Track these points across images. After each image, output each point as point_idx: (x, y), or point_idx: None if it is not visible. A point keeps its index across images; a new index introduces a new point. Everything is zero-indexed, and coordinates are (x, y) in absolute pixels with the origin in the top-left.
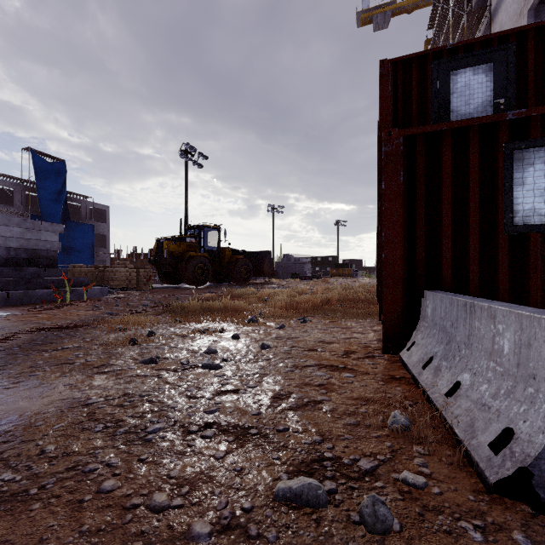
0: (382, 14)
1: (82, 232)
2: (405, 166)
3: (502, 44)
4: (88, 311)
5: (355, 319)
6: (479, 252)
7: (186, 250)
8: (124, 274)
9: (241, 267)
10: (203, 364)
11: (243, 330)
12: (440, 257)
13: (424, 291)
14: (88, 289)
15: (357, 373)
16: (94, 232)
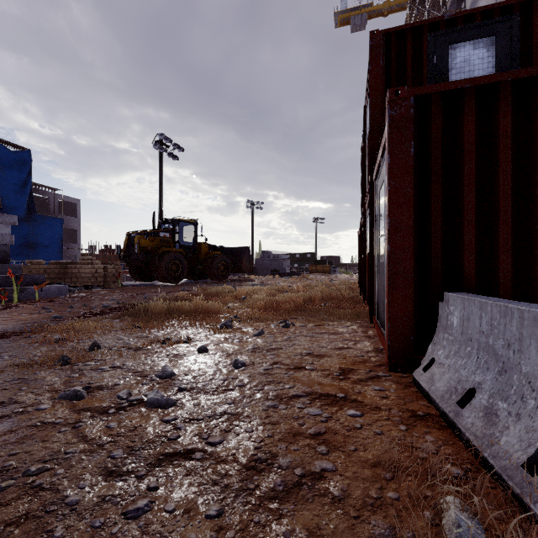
0: (359, 15)
1: (49, 227)
2: (416, 134)
3: (506, 15)
4: (32, 314)
5: (343, 322)
6: (512, 243)
7: (160, 246)
8: (90, 271)
9: (218, 264)
10: (147, 400)
11: (214, 339)
12: (461, 250)
13: (444, 293)
14: (43, 288)
15: (364, 408)
16: (64, 226)
